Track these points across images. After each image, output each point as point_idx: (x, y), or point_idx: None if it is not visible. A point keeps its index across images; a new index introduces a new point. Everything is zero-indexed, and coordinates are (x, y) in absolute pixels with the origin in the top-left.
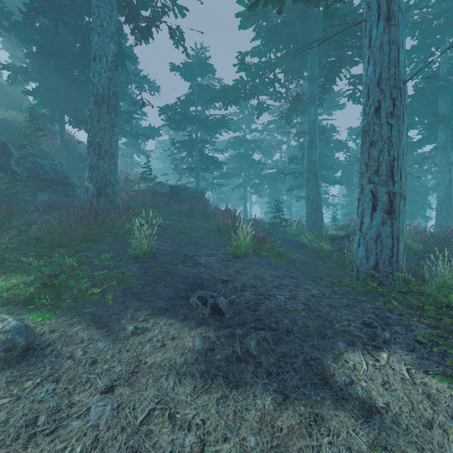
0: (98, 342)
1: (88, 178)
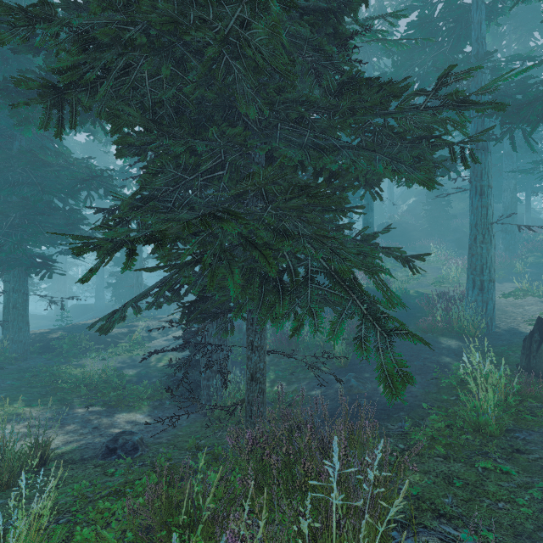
0: (496, 283)
1: (500, 243)
